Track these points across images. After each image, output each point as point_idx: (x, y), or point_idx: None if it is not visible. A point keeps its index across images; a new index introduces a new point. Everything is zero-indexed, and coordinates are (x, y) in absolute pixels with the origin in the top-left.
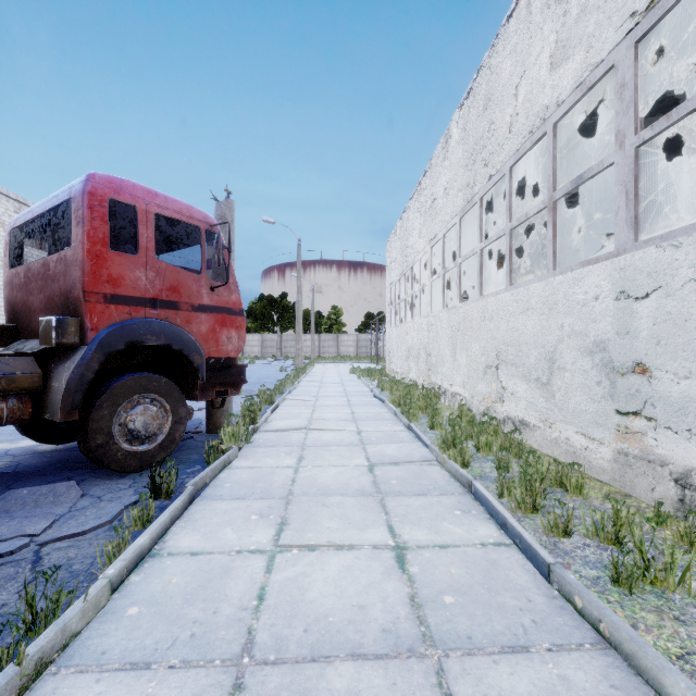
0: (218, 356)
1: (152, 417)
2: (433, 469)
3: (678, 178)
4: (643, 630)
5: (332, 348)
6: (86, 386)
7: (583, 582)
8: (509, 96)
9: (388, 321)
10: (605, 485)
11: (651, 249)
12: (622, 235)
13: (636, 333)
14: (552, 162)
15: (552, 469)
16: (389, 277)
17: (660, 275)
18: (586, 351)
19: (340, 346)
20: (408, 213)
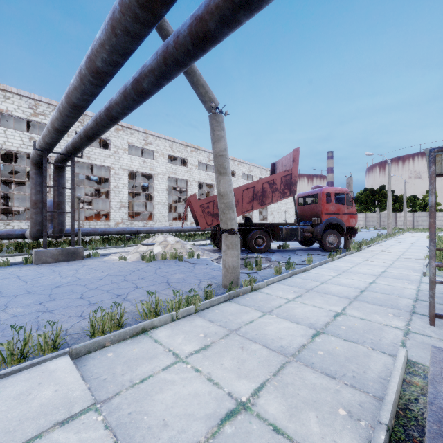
0: (349, 226)
1: (333, 240)
2: (421, 260)
3: None
4: None
5: (425, 222)
6: (322, 231)
7: None
8: None
9: None
10: None
11: None
12: None
13: None
14: None
15: None
16: None
17: None
18: None
19: None
20: None
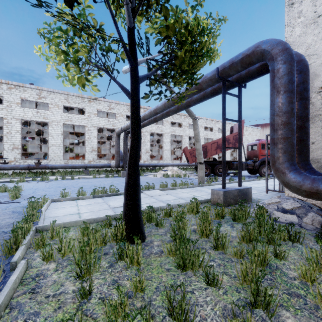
0: None
1: None
2: None
3: None
4: None
5: None
6: (259, 165)
7: None
8: None
9: None
10: None
11: None
12: None
13: None
14: None
15: None
16: None
17: None
18: None
19: None
20: None
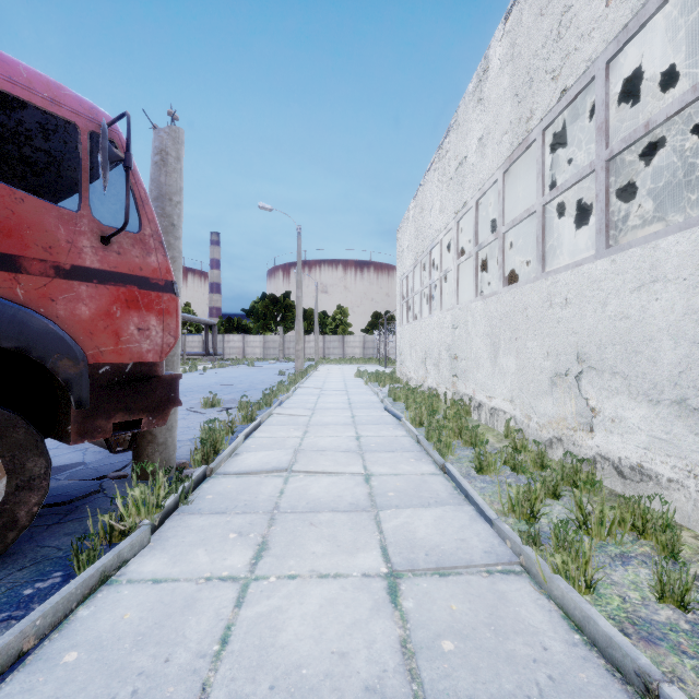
0: (118, 360)
1: None
2: (519, 590)
3: None
4: None
5: (337, 349)
6: None
7: None
8: None
9: (399, 318)
10: None
11: None
12: None
13: None
14: None
15: None
16: (401, 268)
17: None
18: None
19: (346, 347)
20: (425, 188)
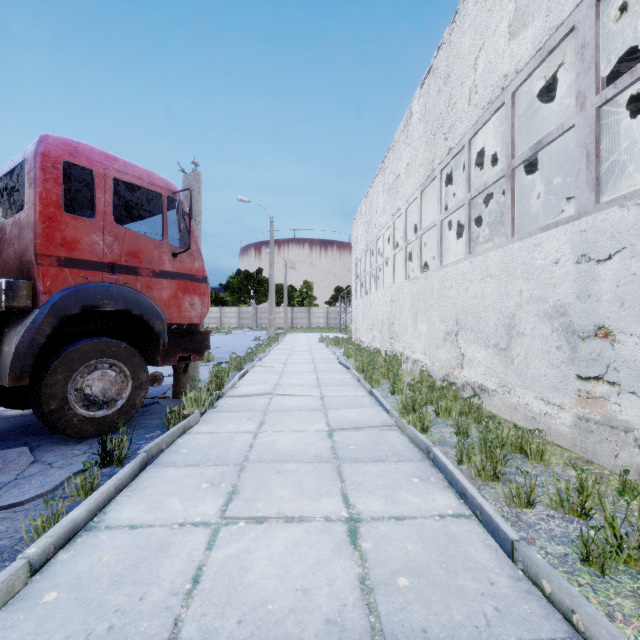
0: (180, 322)
1: (111, 382)
2: (392, 434)
3: (628, 156)
4: (621, 620)
5: (304, 319)
6: (37, 350)
7: (550, 560)
8: (468, 69)
9: (355, 293)
10: (565, 451)
11: (615, 210)
12: (583, 197)
13: (598, 296)
14: (511, 130)
15: (512, 434)
16: (356, 252)
17: (624, 236)
18: (546, 316)
19: (312, 317)
20: (372, 191)
